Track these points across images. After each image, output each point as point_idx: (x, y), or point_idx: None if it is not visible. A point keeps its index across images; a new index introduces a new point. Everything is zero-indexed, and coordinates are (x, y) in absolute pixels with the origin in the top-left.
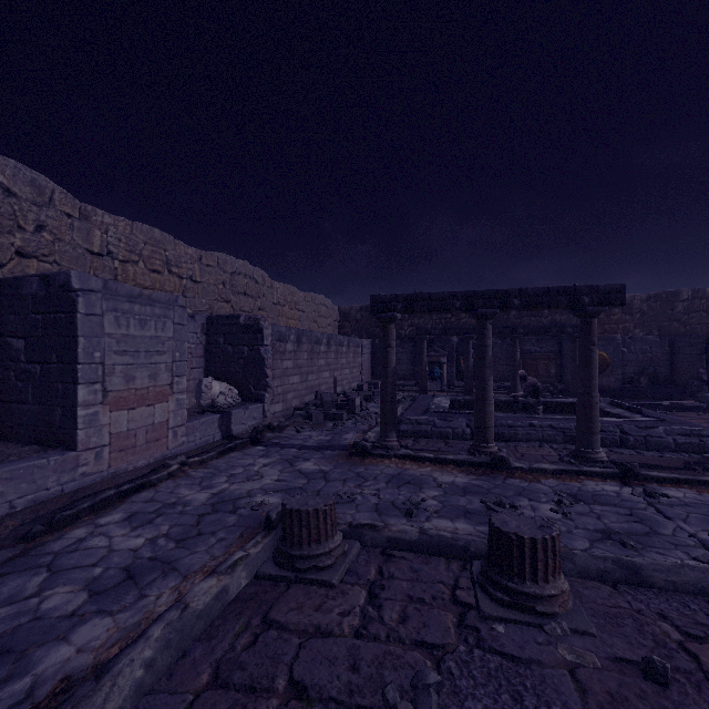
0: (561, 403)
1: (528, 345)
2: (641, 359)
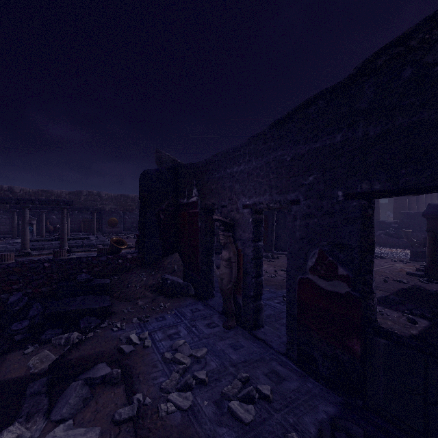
0: (80, 238)
1: (86, 215)
2: (133, 221)
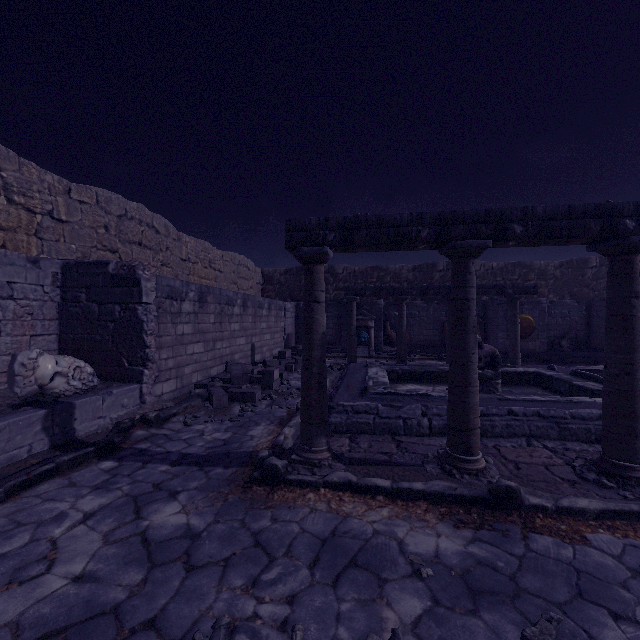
0: (511, 373)
1: None
2: (561, 323)
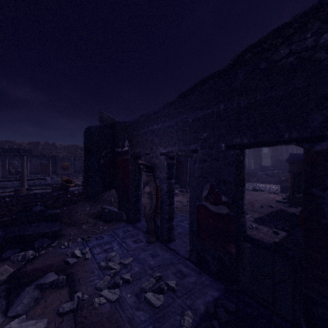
0: (38, 179)
1: (43, 160)
2: (82, 165)
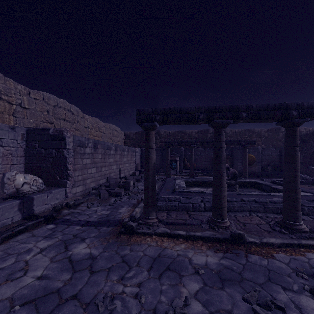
0: (243, 182)
1: None
2: (267, 158)
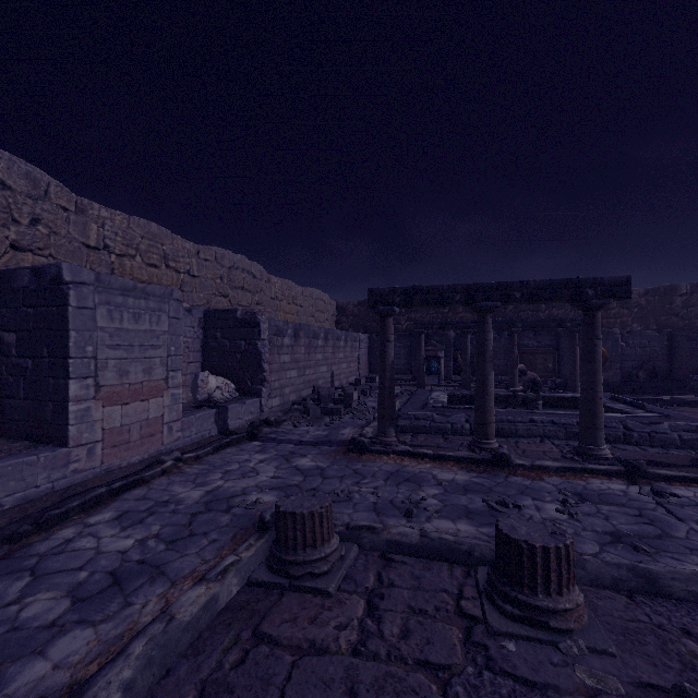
0: (560, 398)
1: (526, 339)
2: (640, 353)
